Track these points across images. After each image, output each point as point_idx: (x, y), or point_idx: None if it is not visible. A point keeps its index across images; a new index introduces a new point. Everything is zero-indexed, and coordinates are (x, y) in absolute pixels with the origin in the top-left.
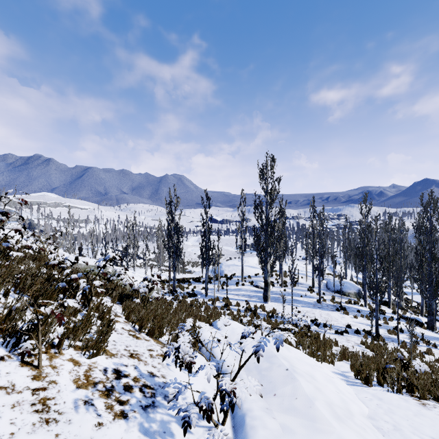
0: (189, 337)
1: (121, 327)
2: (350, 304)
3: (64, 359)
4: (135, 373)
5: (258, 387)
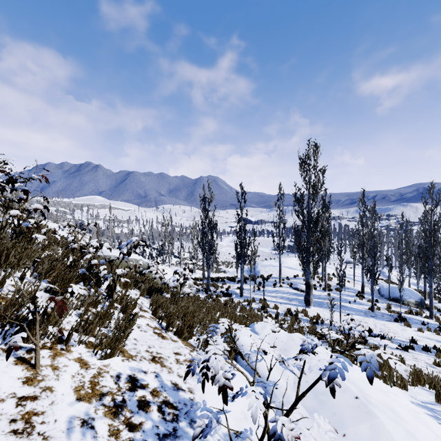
0: (223, 345)
1: (145, 323)
2: (411, 315)
3: (71, 358)
4: (155, 383)
5: (333, 434)
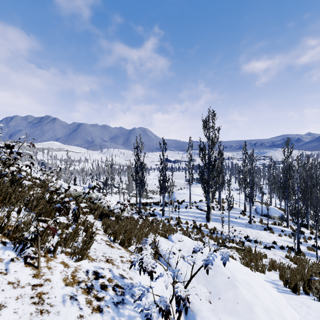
0: (151, 250)
1: (100, 238)
2: (275, 225)
3: (57, 262)
4: (109, 275)
5: (207, 294)
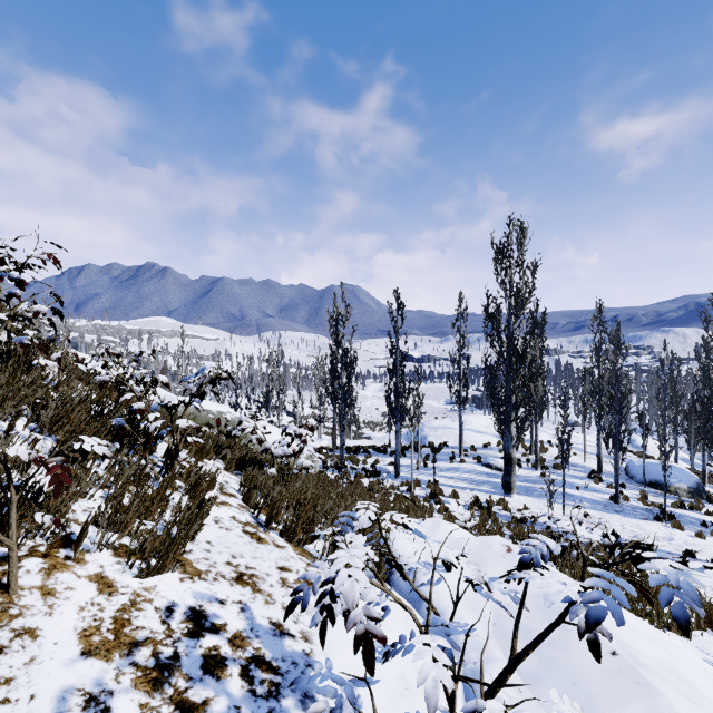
0: (366, 550)
1: (229, 515)
2: (682, 510)
3: (82, 575)
4: (239, 623)
5: None
